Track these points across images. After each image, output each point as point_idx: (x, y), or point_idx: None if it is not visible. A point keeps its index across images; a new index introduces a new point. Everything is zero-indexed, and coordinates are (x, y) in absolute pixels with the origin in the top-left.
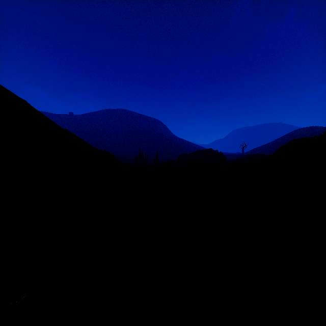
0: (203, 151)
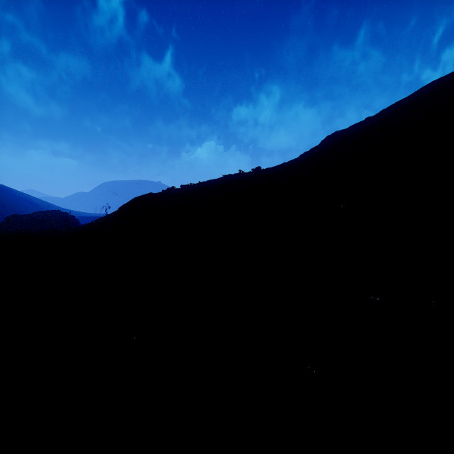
0: (47, 212)
